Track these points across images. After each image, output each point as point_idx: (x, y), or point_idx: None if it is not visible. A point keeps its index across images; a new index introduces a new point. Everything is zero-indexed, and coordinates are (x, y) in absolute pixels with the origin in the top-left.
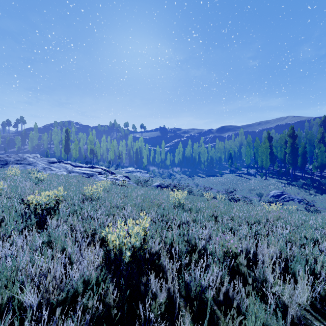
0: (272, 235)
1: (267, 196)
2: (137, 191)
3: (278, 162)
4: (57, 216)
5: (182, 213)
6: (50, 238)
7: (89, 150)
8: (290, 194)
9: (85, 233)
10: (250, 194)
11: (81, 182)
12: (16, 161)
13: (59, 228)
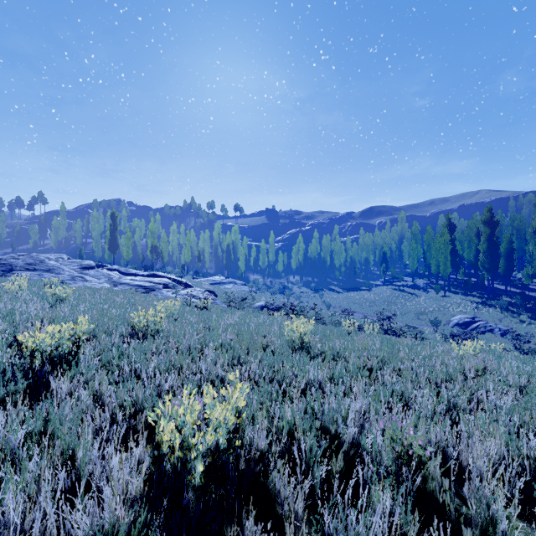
0: (483, 410)
1: (448, 325)
2: (227, 317)
3: (464, 266)
4: (73, 372)
5: (307, 362)
6: (49, 423)
7: (150, 247)
8: (487, 321)
9: (122, 410)
10: (418, 321)
11: (132, 301)
12: (27, 266)
13: (68, 402)
